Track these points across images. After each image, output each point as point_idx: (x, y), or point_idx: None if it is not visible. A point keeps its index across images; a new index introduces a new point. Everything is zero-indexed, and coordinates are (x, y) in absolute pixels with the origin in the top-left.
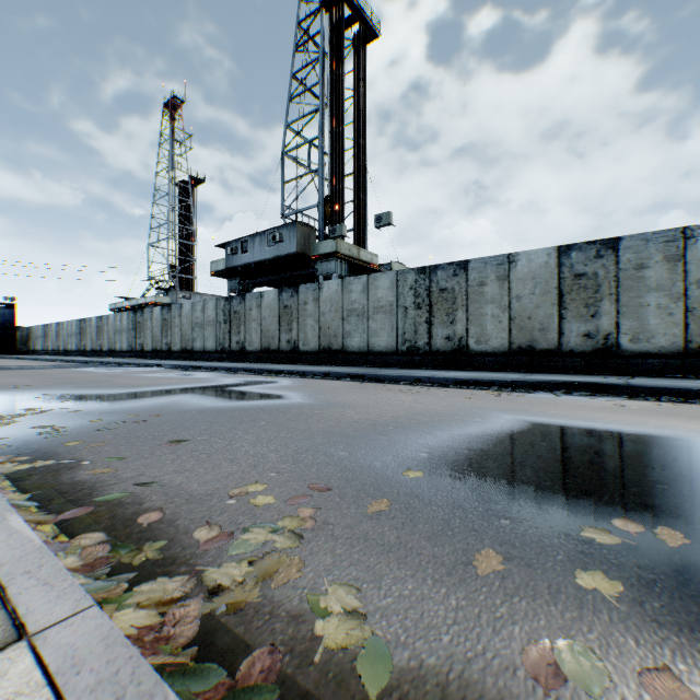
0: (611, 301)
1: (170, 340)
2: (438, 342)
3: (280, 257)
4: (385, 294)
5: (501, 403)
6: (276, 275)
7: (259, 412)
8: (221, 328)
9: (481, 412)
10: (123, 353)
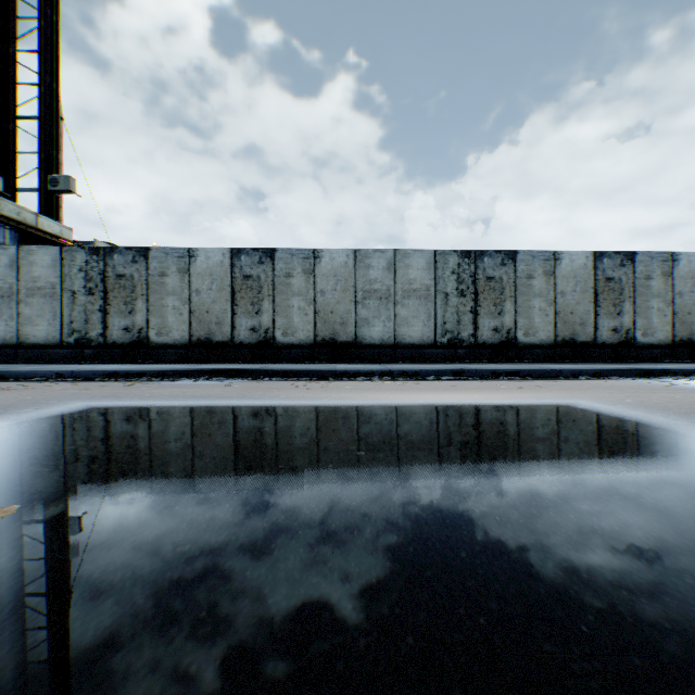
0: (271, 301)
1: None
2: (115, 334)
3: None
4: (46, 273)
5: (113, 391)
6: None
7: None
8: None
9: (57, 403)
10: None
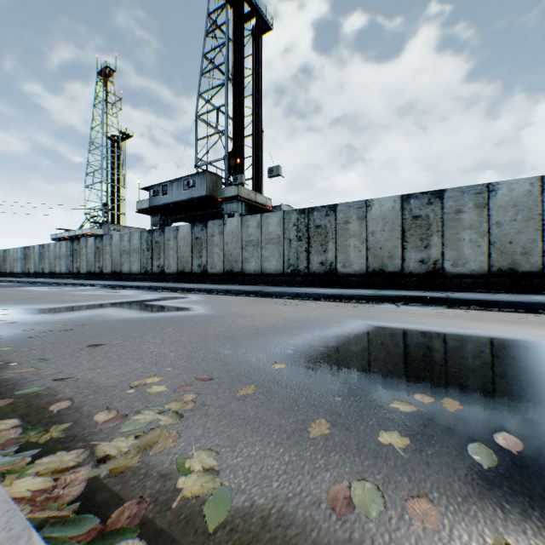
0: (439, 236)
1: (102, 264)
2: (314, 266)
3: (193, 199)
4: (274, 229)
5: (356, 312)
6: (190, 213)
7: (168, 321)
8: (145, 255)
9: (340, 319)
10: (62, 275)
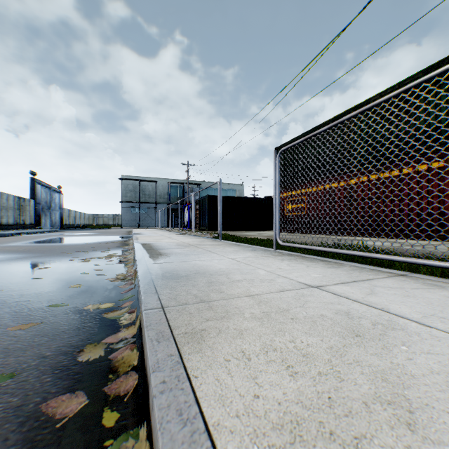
0: None
1: None
2: None
3: None
4: None
5: None
6: None
7: (36, 250)
8: None
9: (2, 246)
10: None
